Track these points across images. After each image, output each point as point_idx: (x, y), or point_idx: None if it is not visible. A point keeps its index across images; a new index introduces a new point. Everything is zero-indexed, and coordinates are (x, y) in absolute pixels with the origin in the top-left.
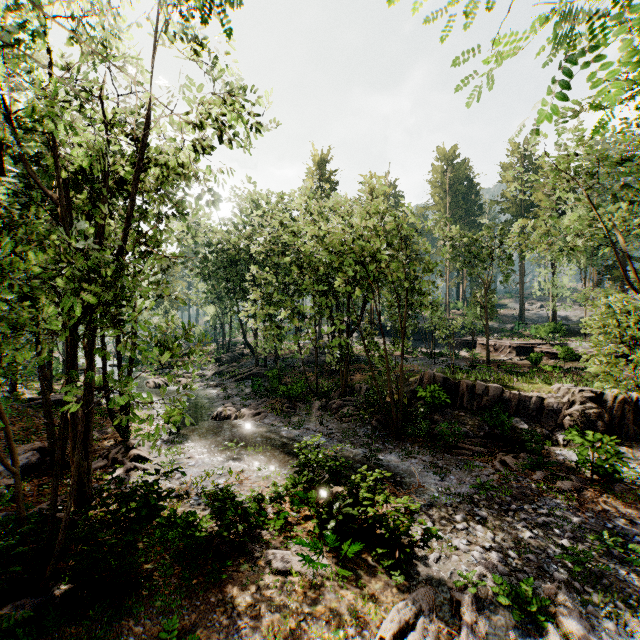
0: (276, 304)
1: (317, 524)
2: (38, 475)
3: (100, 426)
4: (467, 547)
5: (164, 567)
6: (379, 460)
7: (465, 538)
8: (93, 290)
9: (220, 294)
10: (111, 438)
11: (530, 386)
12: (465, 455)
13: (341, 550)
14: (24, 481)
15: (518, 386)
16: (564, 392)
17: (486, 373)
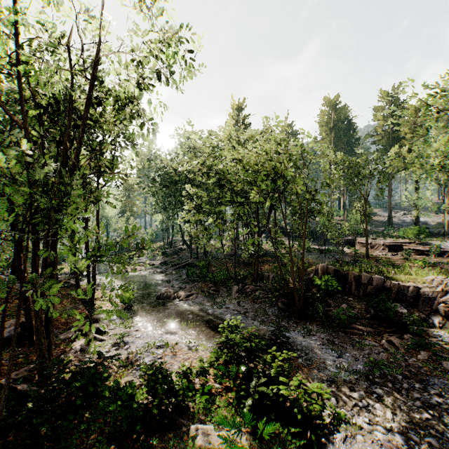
0: (204, 212)
1: (236, 397)
2: (17, 345)
3: (74, 303)
4: (370, 426)
5: (101, 443)
6: (286, 338)
7: (366, 416)
8: (25, 196)
9: (165, 206)
10: (81, 313)
11: (406, 277)
12: (356, 334)
13: (257, 425)
14: (5, 351)
15: (396, 277)
16: (437, 283)
17: (367, 266)
